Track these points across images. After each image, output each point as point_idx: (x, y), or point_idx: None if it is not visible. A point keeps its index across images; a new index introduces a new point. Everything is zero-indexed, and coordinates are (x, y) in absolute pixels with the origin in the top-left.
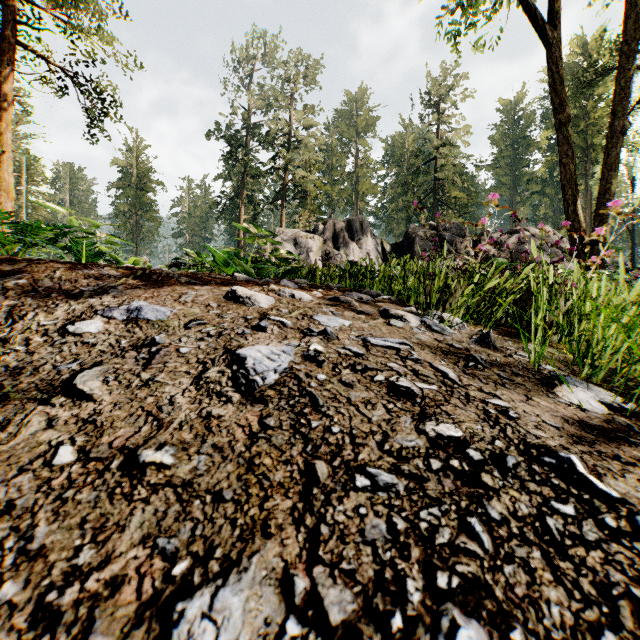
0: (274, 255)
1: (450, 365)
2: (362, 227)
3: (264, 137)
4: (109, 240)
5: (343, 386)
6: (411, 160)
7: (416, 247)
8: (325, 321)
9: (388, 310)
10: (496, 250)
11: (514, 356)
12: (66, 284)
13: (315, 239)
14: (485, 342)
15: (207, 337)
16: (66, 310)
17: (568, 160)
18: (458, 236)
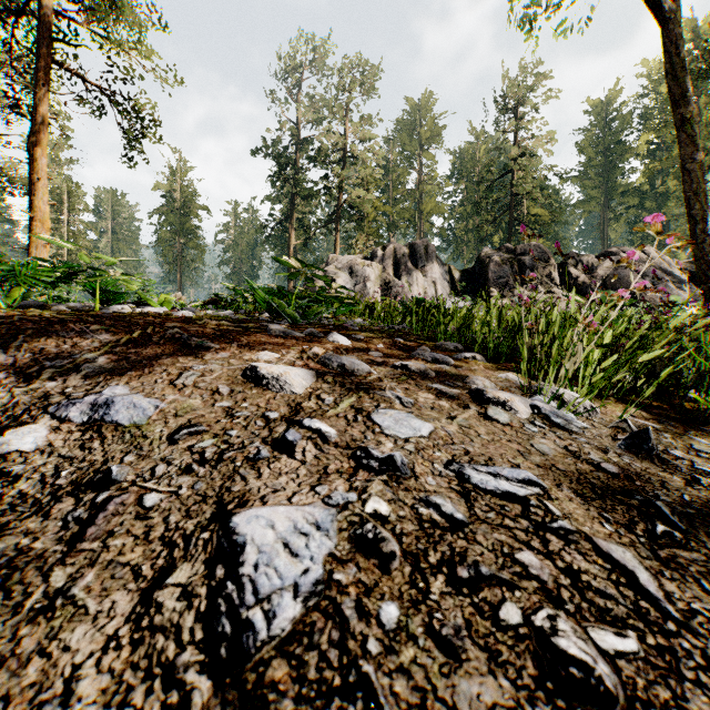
0: (323, 294)
1: (623, 534)
2: (427, 252)
3: (316, 154)
4: (127, 279)
5: (437, 651)
6: (483, 174)
7: (490, 274)
8: (390, 425)
9: (483, 391)
10: (586, 276)
11: (701, 480)
12: (26, 356)
13: (373, 267)
14: (643, 449)
15: (198, 464)
16: (5, 404)
17: (694, 165)
18: (540, 260)
